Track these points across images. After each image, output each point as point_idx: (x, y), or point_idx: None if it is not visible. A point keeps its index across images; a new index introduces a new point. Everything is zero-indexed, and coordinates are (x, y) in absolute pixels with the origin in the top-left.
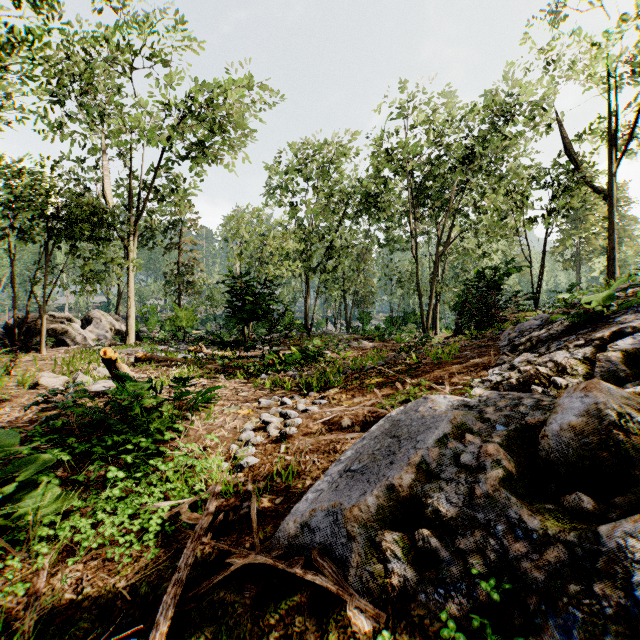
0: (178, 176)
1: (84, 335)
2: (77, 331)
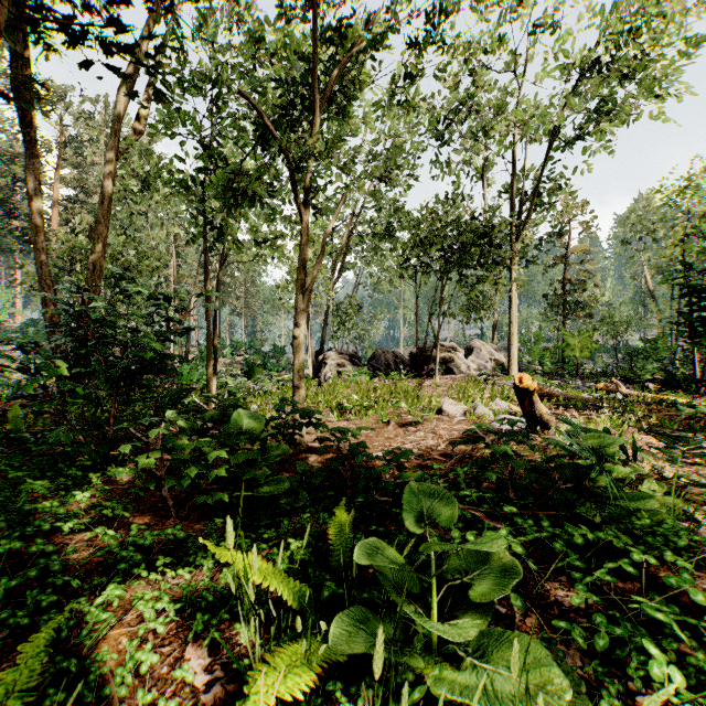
0: (566, 168)
1: (467, 364)
2: (461, 360)
